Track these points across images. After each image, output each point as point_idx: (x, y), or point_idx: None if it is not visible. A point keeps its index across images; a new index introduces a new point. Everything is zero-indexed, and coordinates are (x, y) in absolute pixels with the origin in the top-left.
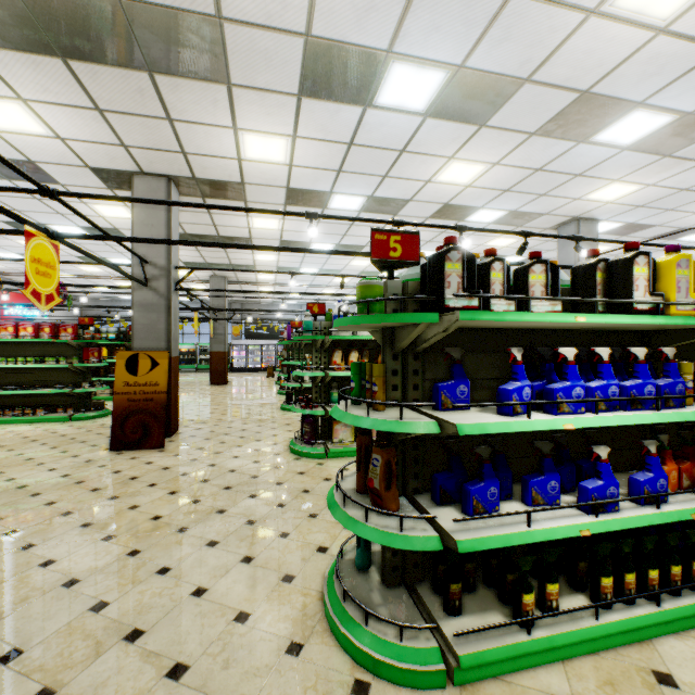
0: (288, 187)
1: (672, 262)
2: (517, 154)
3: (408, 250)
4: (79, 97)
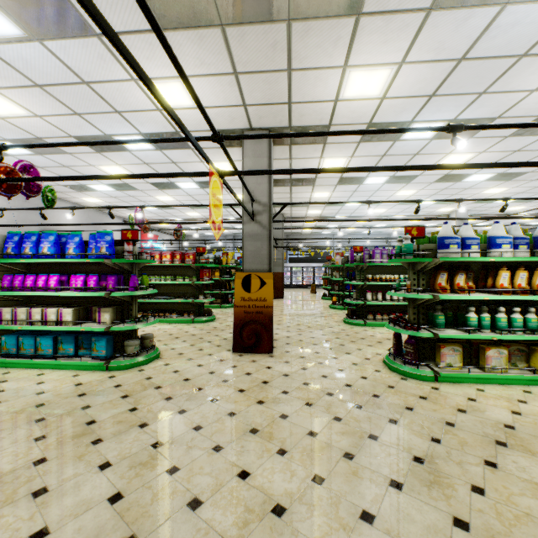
0: (369, 123)
1: None
2: None
3: None
4: (224, 64)
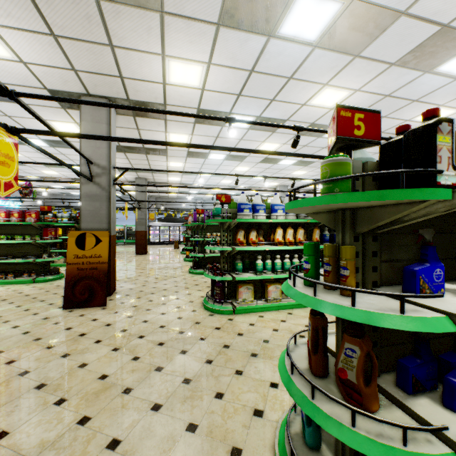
0: (198, 108)
1: None
2: (375, 82)
3: (371, 129)
4: (37, 22)
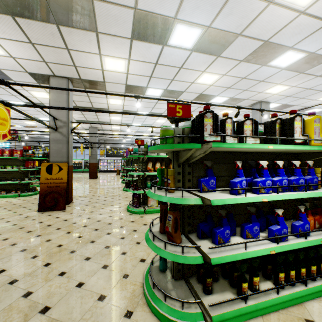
0: (126, 84)
1: (312, 119)
2: (234, 70)
3: (185, 112)
4: (21, 36)
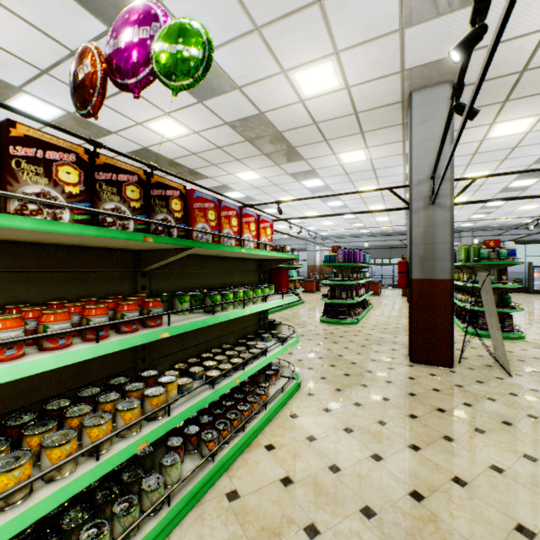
0: None
1: None
2: (499, 177)
3: None
4: None
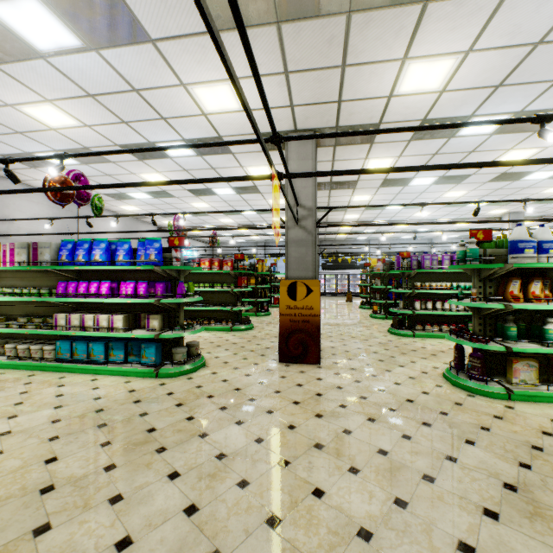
0: (424, 119)
1: None
2: None
3: None
4: (275, 63)
